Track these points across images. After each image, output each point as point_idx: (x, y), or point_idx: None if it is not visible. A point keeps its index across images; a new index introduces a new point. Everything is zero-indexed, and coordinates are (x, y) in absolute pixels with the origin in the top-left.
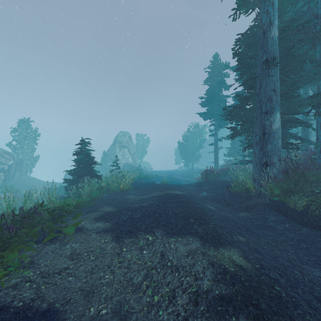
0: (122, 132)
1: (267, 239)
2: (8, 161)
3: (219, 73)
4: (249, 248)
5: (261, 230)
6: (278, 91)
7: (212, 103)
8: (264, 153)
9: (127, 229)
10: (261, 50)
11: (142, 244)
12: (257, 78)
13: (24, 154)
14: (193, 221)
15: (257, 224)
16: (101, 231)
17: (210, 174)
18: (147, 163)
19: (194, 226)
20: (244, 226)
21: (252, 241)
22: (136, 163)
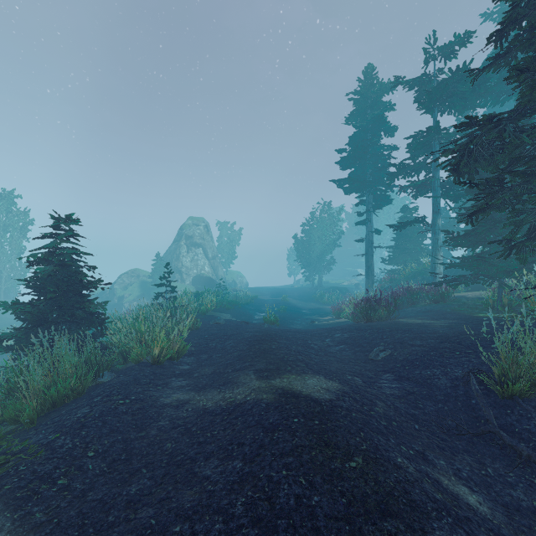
0: (193, 218)
1: None
2: None
3: (375, 103)
4: None
5: None
6: None
7: (362, 160)
8: None
9: None
10: None
11: None
12: None
13: (3, 259)
14: None
15: None
16: None
17: (375, 307)
18: (239, 274)
19: None
20: None
21: None
22: (217, 274)
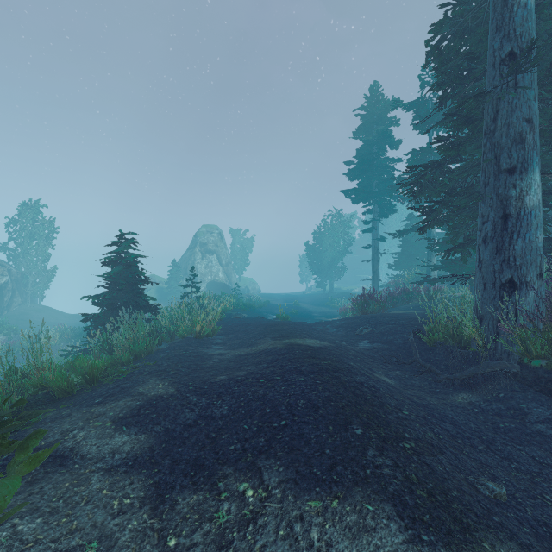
0: (207, 225)
1: (551, 481)
2: (0, 278)
3: (381, 119)
4: (533, 528)
5: (523, 449)
6: (537, 122)
7: (369, 172)
8: (506, 260)
9: (190, 456)
10: (496, 35)
11: (226, 519)
12: (487, 96)
13: (29, 265)
14: (362, 433)
15: (506, 429)
16: (119, 465)
17: (369, 302)
18: (251, 280)
19: (368, 453)
20: (477, 434)
21: (519, 488)
22: (231, 280)
